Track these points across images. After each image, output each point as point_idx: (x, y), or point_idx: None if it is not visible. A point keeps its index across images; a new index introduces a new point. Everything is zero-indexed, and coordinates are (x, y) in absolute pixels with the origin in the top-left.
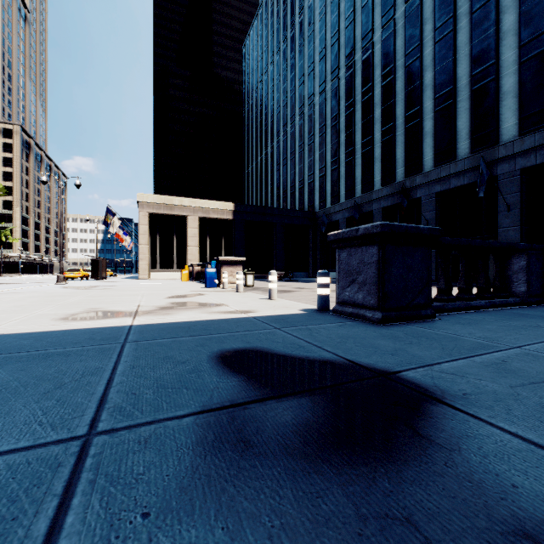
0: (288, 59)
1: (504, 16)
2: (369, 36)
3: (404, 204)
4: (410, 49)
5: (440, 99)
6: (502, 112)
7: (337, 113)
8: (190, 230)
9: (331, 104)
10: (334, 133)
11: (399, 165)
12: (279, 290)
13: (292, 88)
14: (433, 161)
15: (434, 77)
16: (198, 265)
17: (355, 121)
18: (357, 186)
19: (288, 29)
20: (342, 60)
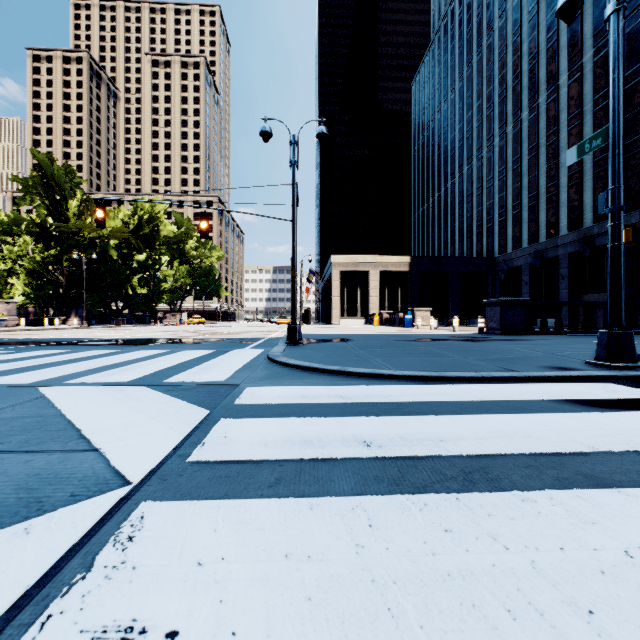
0: (464, 99)
1: None
2: (554, 80)
3: (585, 253)
4: (597, 95)
5: (630, 146)
6: None
7: (519, 156)
8: (372, 283)
9: (513, 147)
10: (515, 176)
11: (587, 210)
12: None
13: (469, 129)
14: None
15: (623, 124)
16: (387, 313)
17: (539, 164)
18: (541, 231)
19: (464, 67)
20: (525, 102)
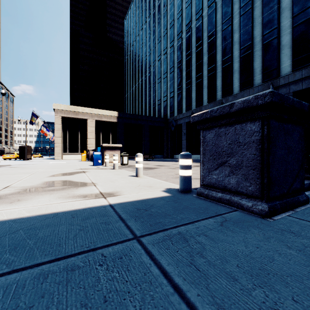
0: (151, 27)
1: None
2: (200, 13)
3: None
4: (225, 20)
5: (243, 49)
6: (282, 57)
7: (181, 59)
8: (89, 128)
9: (177, 54)
10: (179, 71)
11: (219, 90)
12: (145, 167)
13: (154, 45)
14: (239, 88)
15: (240, 37)
16: (92, 150)
17: (192, 64)
18: (193, 103)
19: (151, 9)
20: (184, 27)
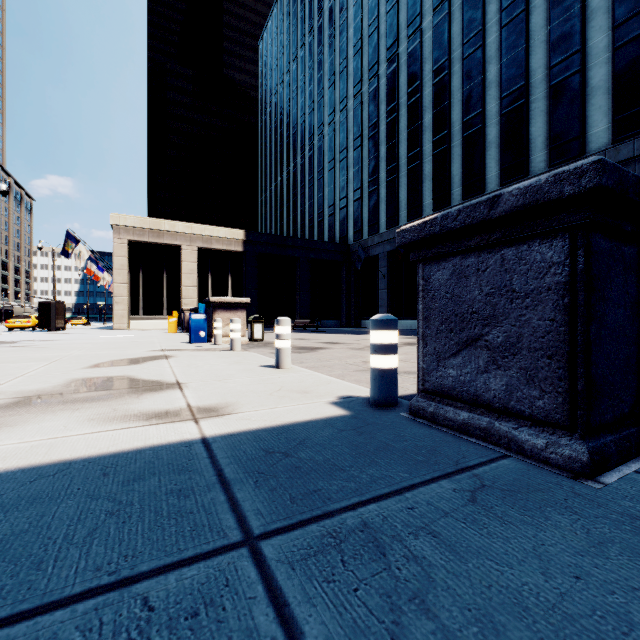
0: (315, 55)
1: None
2: (416, 22)
3: None
4: (469, 37)
5: (508, 98)
6: (590, 113)
7: (377, 120)
8: (186, 265)
9: (369, 110)
10: (372, 145)
11: (456, 184)
12: (299, 346)
13: (320, 91)
14: (498, 179)
15: (501, 71)
16: (190, 310)
17: (399, 129)
18: (401, 212)
19: (315, 17)
20: (383, 54)
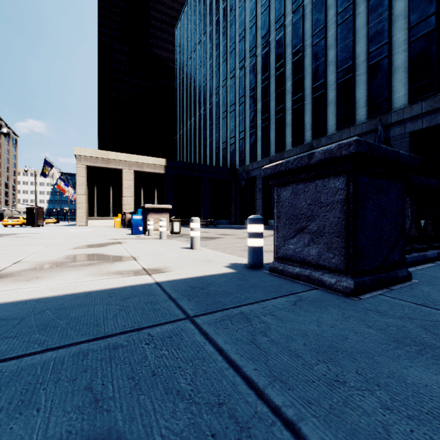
0: (213, 40)
1: (396, 3)
2: (281, 20)
3: None
4: (316, 31)
5: (342, 73)
6: (394, 84)
7: (255, 85)
8: (126, 182)
9: (250, 78)
10: (252, 102)
11: (307, 129)
12: (204, 236)
13: (217, 64)
14: (335, 126)
15: (337, 55)
16: (130, 213)
17: (270, 92)
18: (271, 147)
19: (213, 14)
20: (259, 40)
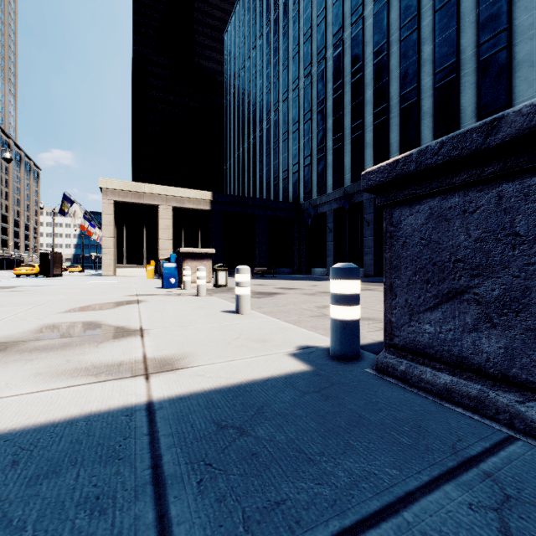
0: (271, 43)
1: None
2: (359, 11)
3: None
4: (405, 21)
5: (441, 74)
6: (516, 85)
7: (324, 97)
8: (162, 221)
9: (318, 88)
10: (321, 118)
11: (394, 150)
12: (258, 292)
13: (276, 73)
14: None
15: (434, 50)
16: (165, 260)
17: (344, 104)
18: (346, 175)
19: (271, 11)
20: (330, 40)
